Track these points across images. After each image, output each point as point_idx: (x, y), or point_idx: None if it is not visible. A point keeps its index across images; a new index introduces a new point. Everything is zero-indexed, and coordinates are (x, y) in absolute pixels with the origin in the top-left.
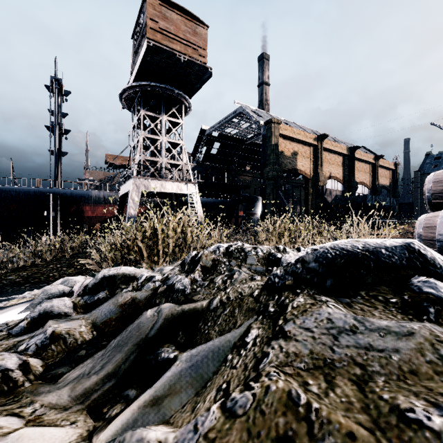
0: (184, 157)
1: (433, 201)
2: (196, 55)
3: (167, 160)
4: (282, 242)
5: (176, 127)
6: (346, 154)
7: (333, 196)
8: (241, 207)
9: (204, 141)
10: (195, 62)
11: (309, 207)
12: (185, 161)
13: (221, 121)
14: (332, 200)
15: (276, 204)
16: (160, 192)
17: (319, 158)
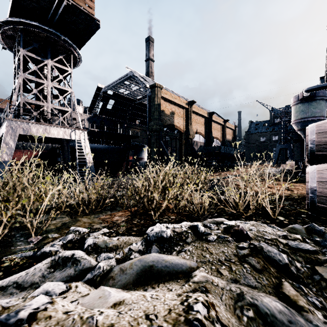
0: (80, 108)
1: (317, 152)
2: (83, 3)
3: (54, 106)
4: (166, 201)
5: (63, 74)
6: (207, 116)
7: (199, 146)
8: (132, 153)
9: (100, 97)
10: (81, 9)
11: (182, 154)
12: (82, 112)
13: (114, 82)
14: (198, 149)
15: (159, 151)
16: (49, 138)
17: (189, 118)
